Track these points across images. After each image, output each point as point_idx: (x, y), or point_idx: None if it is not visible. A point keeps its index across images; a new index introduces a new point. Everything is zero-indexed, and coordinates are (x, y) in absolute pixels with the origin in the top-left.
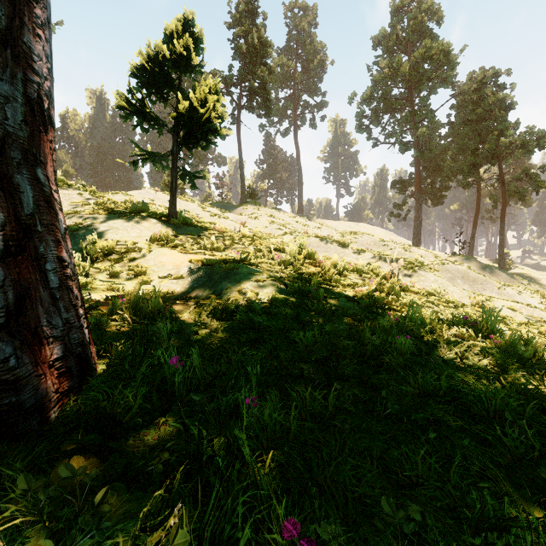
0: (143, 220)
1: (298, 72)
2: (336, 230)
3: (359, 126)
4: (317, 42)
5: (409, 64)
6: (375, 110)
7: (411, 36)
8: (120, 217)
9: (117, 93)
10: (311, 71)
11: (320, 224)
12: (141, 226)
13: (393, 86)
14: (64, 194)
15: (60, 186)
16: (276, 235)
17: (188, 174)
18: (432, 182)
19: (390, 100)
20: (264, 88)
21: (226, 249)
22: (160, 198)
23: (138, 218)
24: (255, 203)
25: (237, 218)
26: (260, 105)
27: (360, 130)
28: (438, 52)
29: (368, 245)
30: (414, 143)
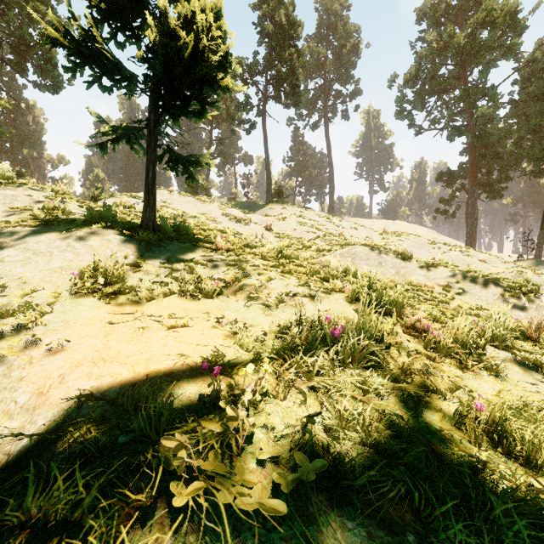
0: (92, 234)
1: (329, 58)
2: (375, 231)
3: (400, 112)
4: (350, 24)
5: (462, 34)
6: (420, 92)
7: (464, 2)
8: (55, 231)
9: (51, 24)
10: (344, 57)
11: (356, 224)
12: (83, 246)
13: (442, 63)
14: (5, 196)
15: (3, 184)
16: (307, 240)
17: (179, 160)
18: (488, 172)
19: (437, 79)
20: (292, 73)
21: (226, 288)
22: (174, 199)
23: (85, 232)
24: (282, 202)
25: (262, 220)
26: (288, 94)
27: (401, 117)
28: (502, 14)
29: (415, 248)
30: (467, 127)
